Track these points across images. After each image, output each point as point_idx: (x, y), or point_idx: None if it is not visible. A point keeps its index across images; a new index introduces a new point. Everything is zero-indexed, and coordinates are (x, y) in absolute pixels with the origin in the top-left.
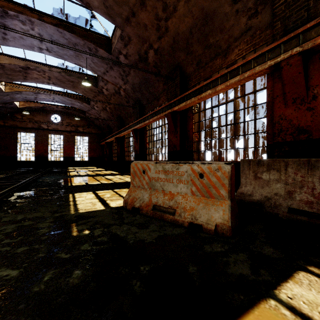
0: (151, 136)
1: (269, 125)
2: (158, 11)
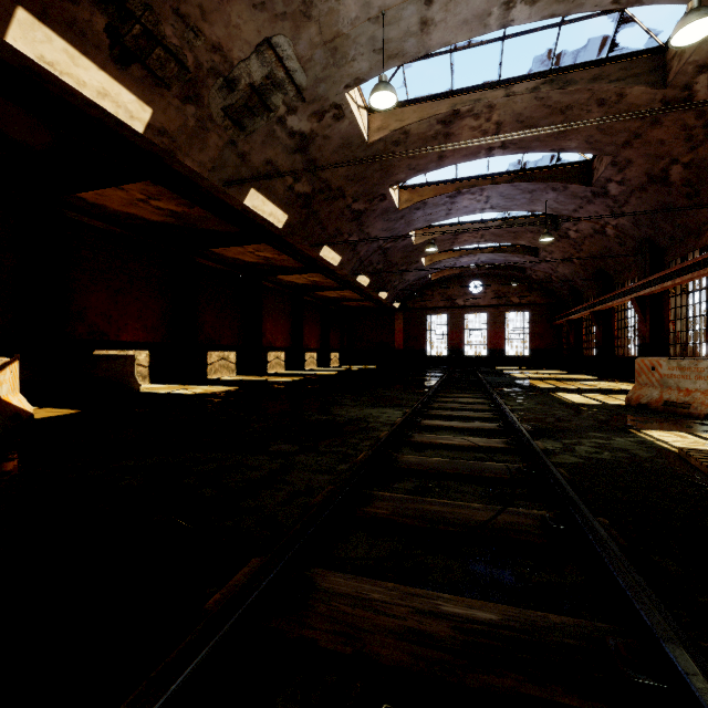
0: (681, 308)
1: None
2: (687, 121)
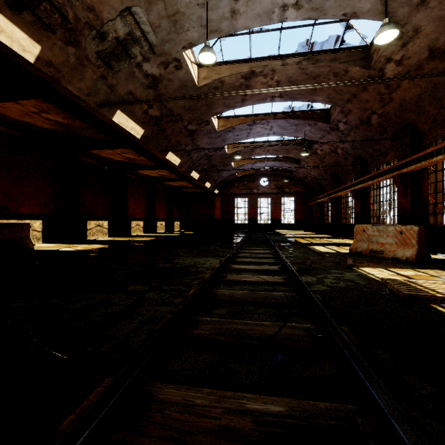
0: (376, 196)
1: None
2: (380, 90)
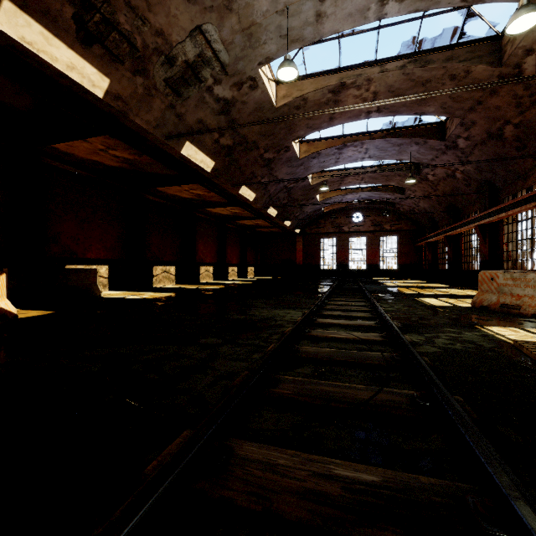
0: (512, 233)
1: None
2: (517, 92)
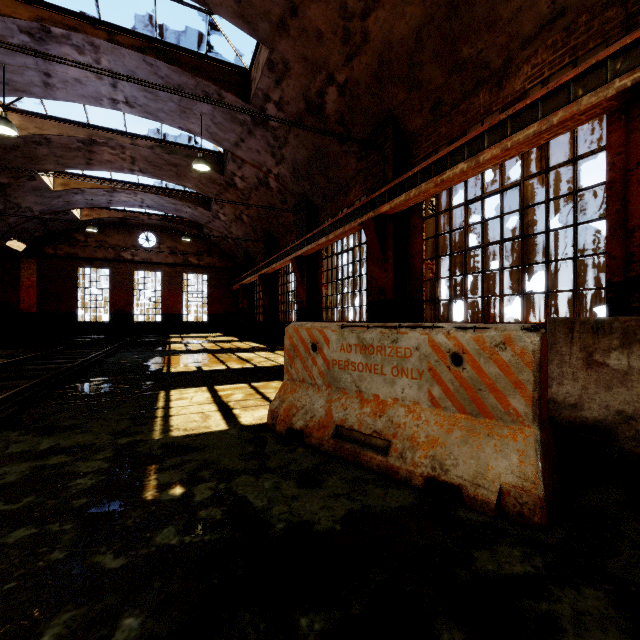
0: (332, 270)
1: (614, 236)
2: None
